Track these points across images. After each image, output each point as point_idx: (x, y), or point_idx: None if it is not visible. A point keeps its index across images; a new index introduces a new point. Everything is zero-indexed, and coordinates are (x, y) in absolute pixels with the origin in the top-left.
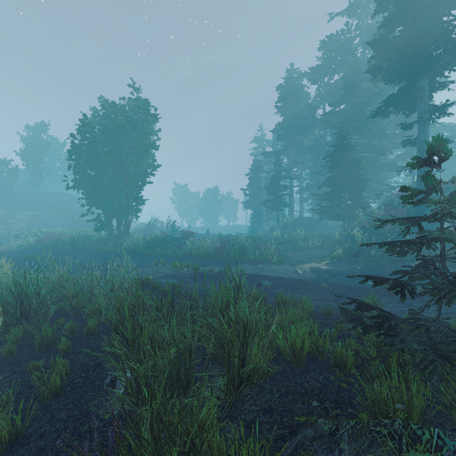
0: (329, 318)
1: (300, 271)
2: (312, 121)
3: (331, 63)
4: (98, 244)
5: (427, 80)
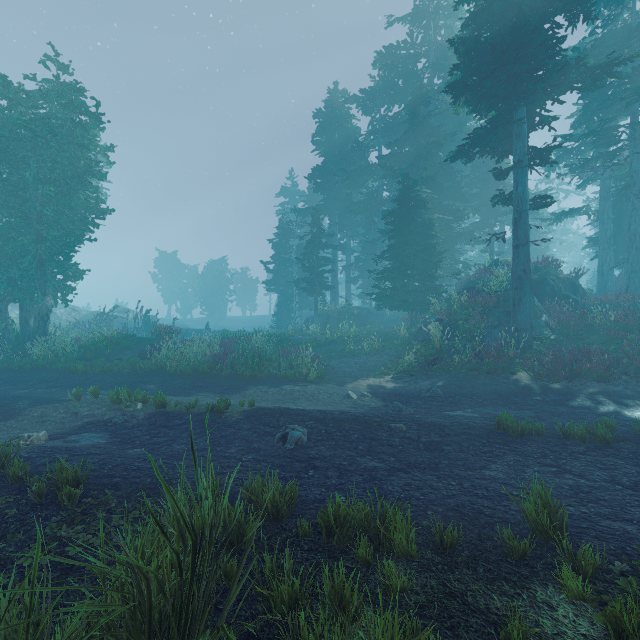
0: (455, 561)
1: (354, 394)
2: (364, 166)
3: (390, 86)
4: None
5: (525, 110)
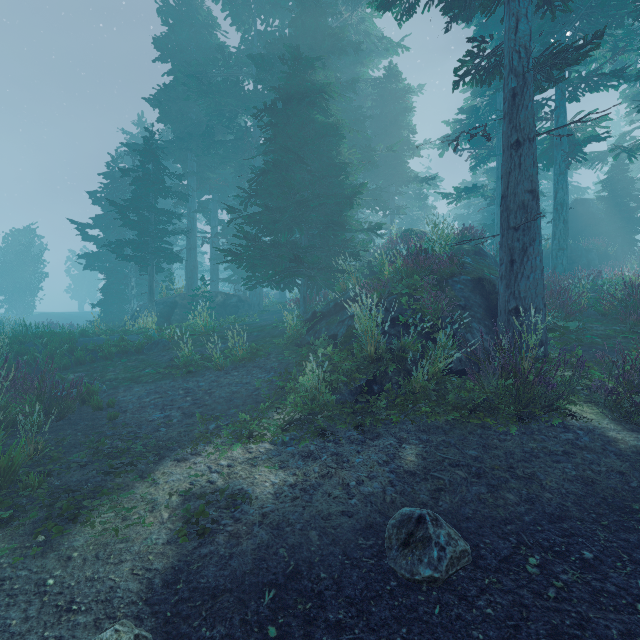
0: None
1: None
2: (232, 82)
3: None
4: None
5: None
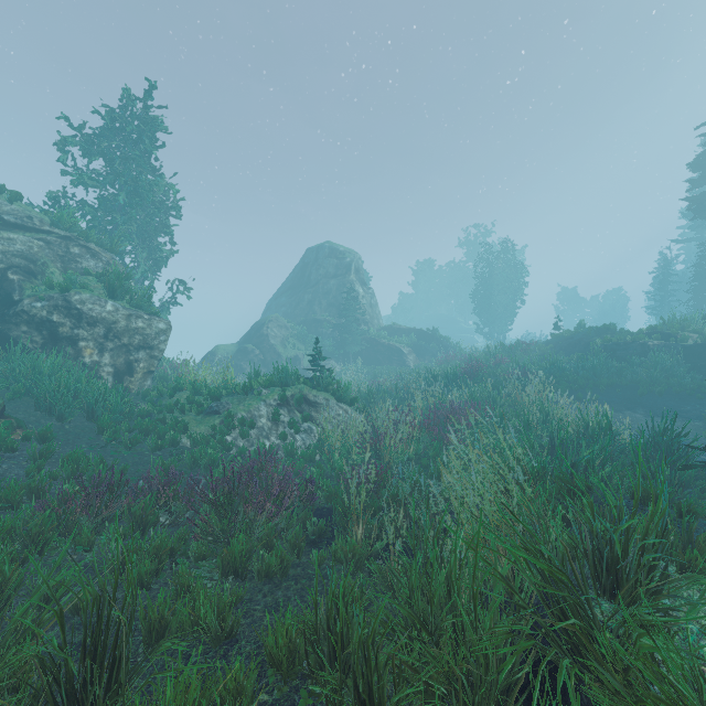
0: None
1: None
2: None
3: None
4: None
5: None
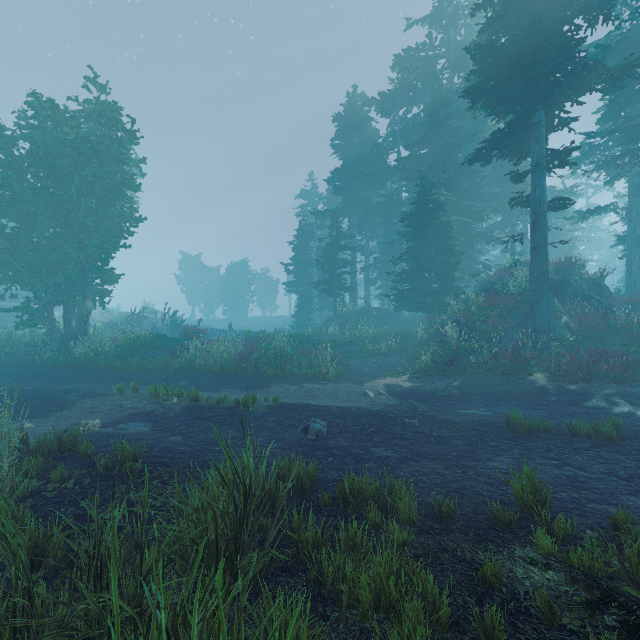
0: (451, 528)
1: (371, 392)
2: (383, 168)
3: (409, 88)
4: (26, 352)
5: (543, 113)
